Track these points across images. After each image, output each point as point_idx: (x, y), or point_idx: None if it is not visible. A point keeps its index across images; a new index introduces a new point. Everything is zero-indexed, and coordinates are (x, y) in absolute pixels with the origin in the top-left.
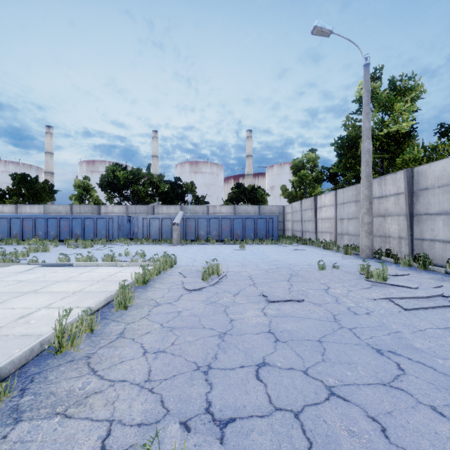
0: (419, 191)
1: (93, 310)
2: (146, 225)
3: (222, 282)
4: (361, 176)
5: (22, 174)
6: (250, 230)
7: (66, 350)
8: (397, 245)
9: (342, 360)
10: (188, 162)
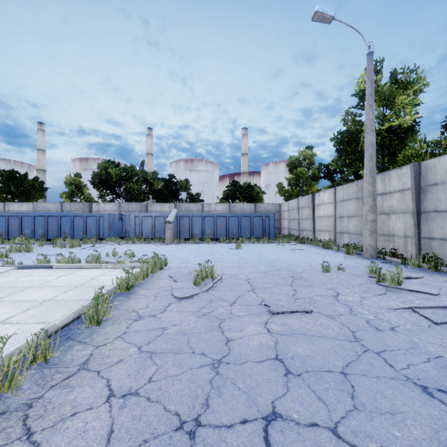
0: (427, 187)
1: (56, 327)
2: (138, 223)
3: (217, 287)
4: (364, 171)
5: (10, 170)
6: (246, 228)
7: (1, 393)
8: (402, 244)
9: (382, 407)
10: (183, 159)
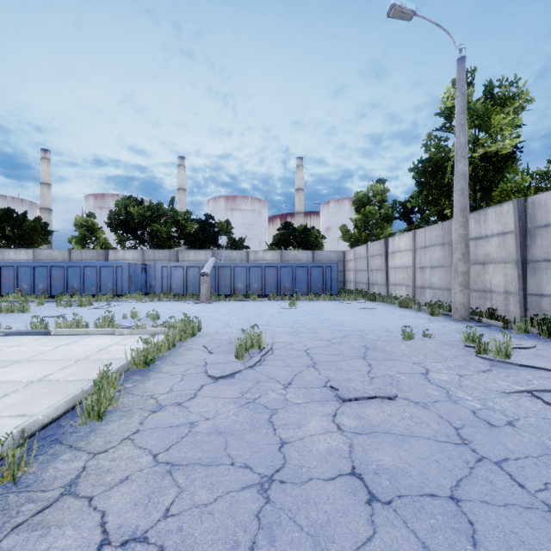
0: (535, 229)
1: (38, 425)
2: (166, 275)
3: (266, 361)
4: (454, 209)
5: (5, 209)
6: (302, 282)
7: None
8: (503, 302)
9: None
10: (223, 196)
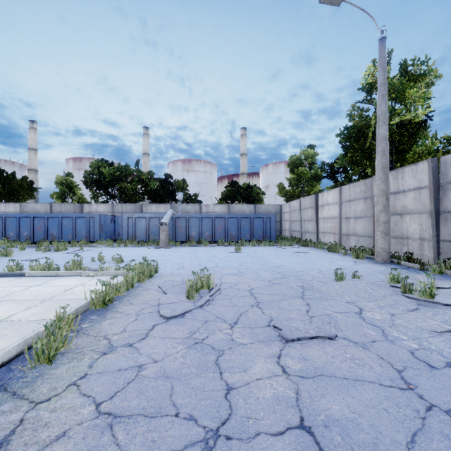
0: (447, 184)
1: None
2: (131, 225)
3: (214, 301)
4: (376, 167)
5: None
6: (246, 230)
7: None
8: (418, 247)
9: None
10: (181, 160)
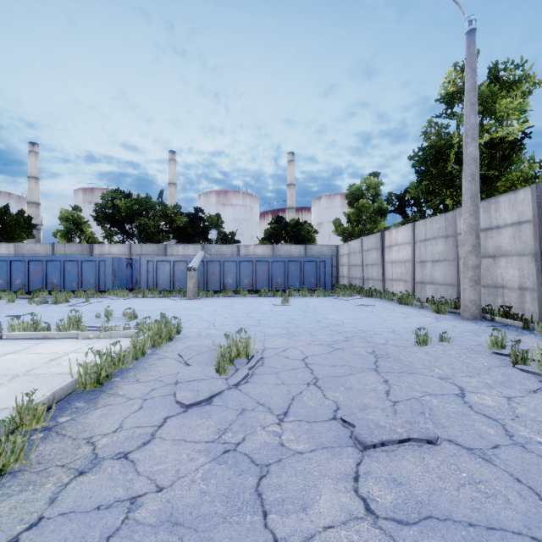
0: None
1: None
2: (152, 270)
3: (255, 376)
4: (463, 196)
5: None
6: (295, 277)
7: None
8: (517, 299)
9: None
10: (215, 191)
